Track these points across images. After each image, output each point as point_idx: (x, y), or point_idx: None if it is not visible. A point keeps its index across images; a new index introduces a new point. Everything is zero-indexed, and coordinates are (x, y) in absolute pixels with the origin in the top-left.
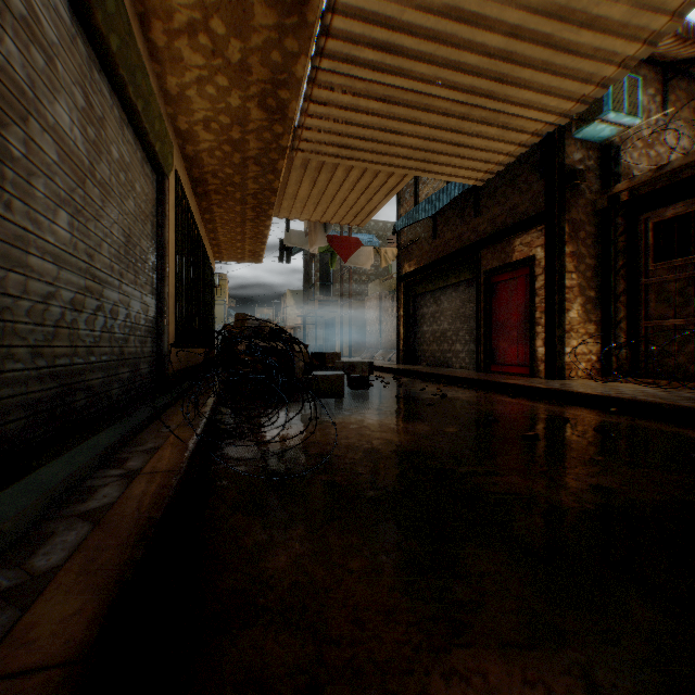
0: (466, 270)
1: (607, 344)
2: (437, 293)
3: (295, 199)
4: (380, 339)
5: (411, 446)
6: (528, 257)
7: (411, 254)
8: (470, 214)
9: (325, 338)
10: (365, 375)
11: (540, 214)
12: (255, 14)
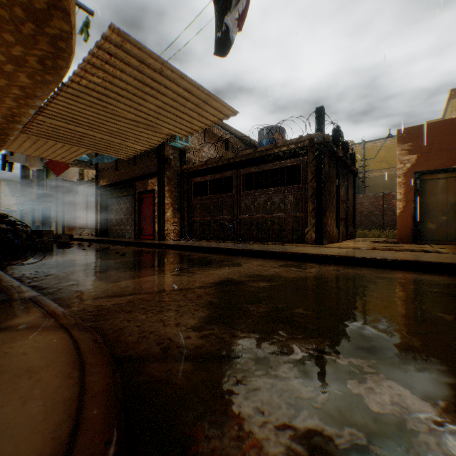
0: (131, 190)
1: (182, 226)
2: (118, 199)
3: (22, 146)
4: (87, 222)
5: (78, 259)
6: (153, 189)
7: (104, 175)
8: (132, 163)
9: (43, 220)
10: (68, 241)
11: (156, 172)
12: (8, 101)
